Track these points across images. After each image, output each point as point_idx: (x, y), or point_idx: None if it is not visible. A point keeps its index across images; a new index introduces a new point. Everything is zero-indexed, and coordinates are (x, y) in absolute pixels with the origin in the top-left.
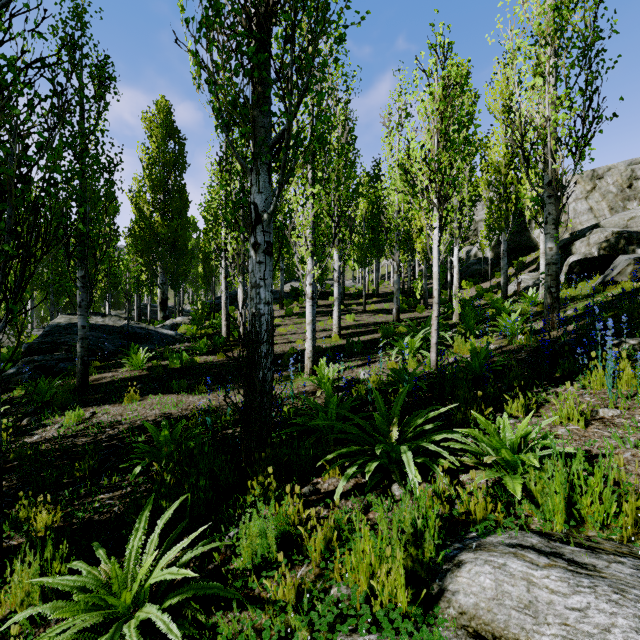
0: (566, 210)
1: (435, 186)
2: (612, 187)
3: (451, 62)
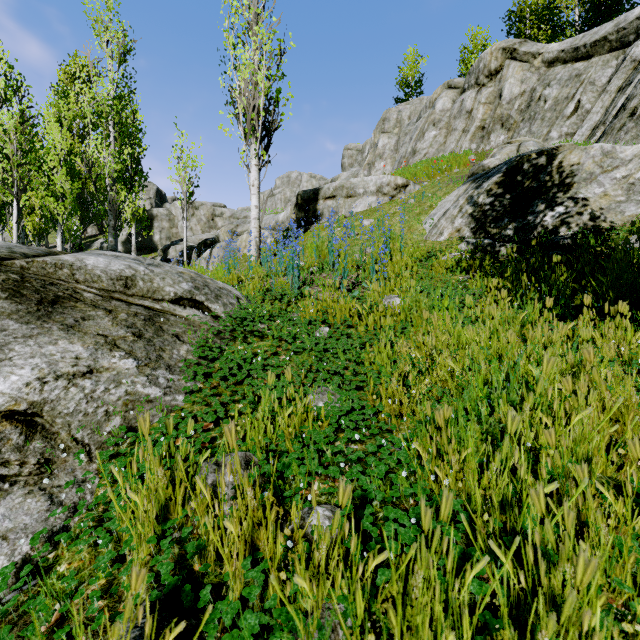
0: (177, 225)
1: (13, 180)
2: (204, 217)
3: (27, 103)
